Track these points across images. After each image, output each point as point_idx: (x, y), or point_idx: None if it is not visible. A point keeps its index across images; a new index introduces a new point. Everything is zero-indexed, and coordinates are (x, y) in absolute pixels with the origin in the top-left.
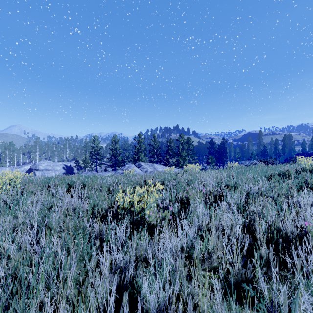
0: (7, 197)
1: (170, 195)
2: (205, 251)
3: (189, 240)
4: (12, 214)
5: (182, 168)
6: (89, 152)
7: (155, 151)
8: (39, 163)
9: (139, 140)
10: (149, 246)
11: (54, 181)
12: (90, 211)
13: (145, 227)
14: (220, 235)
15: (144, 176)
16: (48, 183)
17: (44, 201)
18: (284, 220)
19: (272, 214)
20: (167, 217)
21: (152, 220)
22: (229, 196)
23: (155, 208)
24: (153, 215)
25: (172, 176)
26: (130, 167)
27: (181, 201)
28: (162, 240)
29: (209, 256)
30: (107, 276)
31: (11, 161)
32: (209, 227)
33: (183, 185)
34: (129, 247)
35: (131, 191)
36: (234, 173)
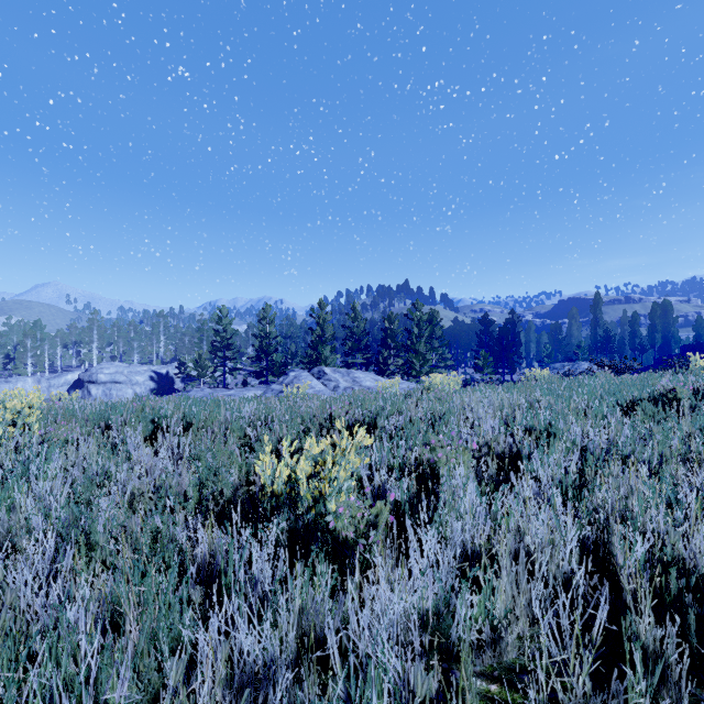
0: (4, 454)
1: (390, 454)
2: (484, 620)
3: (441, 593)
4: (7, 501)
5: (417, 379)
6: (209, 344)
7: (357, 340)
8: (98, 368)
9: (321, 316)
10: (331, 626)
11: (120, 413)
12: (194, 496)
13: (326, 543)
14: (522, 575)
15: (330, 402)
16: (108, 419)
17: (88, 466)
18: (690, 533)
19: (657, 516)
20: (383, 522)
21: (345, 527)
22: (536, 460)
23: (352, 490)
24: (348, 513)
25: (396, 403)
26: (299, 379)
27: (418, 468)
28: (369, 603)
29: (495, 636)
30: (219, 699)
31: (38, 363)
32: (491, 548)
33: (422, 429)
34: (281, 612)
35: (297, 443)
36: (544, 397)
